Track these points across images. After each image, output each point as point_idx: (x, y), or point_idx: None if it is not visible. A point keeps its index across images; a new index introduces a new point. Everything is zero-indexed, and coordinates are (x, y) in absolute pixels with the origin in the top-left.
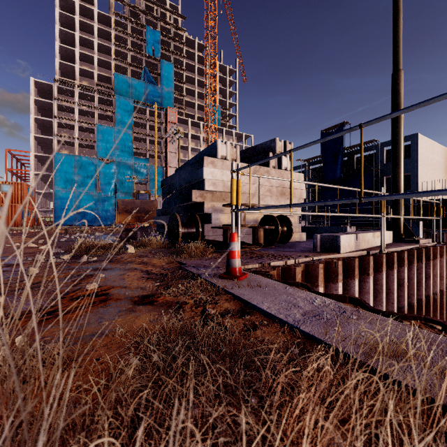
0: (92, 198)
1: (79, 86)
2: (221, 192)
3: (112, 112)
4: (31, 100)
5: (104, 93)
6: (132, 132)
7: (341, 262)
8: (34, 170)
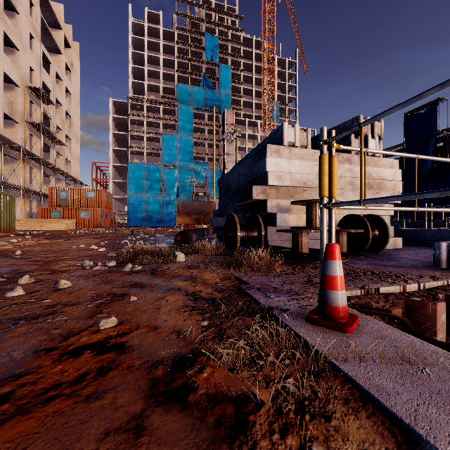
0: (158, 201)
1: (148, 101)
2: (287, 187)
3: (175, 120)
4: (110, 118)
5: (168, 103)
6: (192, 137)
7: None
8: (113, 178)
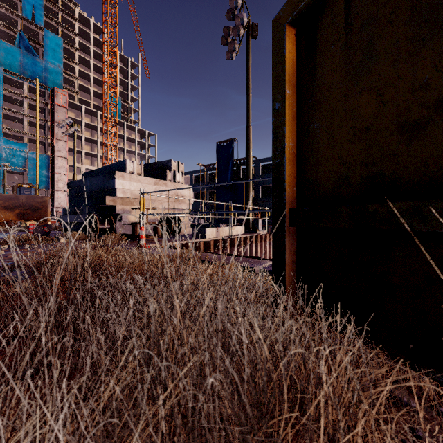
0: None
1: None
2: (129, 198)
3: None
4: None
5: None
6: (1, 107)
7: (202, 242)
8: None
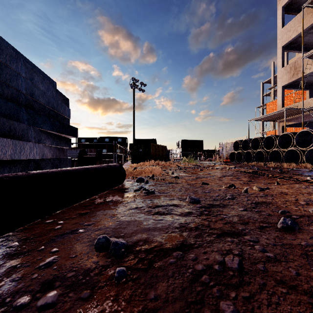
0: None
1: None
2: None
3: None
4: None
5: None
6: None
7: None
8: None
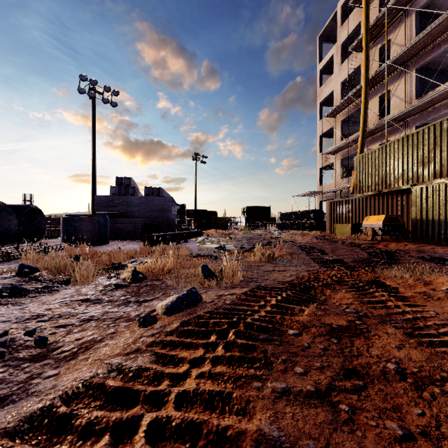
0: None
1: None
2: None
3: None
4: None
5: None
6: None
7: None
8: None
